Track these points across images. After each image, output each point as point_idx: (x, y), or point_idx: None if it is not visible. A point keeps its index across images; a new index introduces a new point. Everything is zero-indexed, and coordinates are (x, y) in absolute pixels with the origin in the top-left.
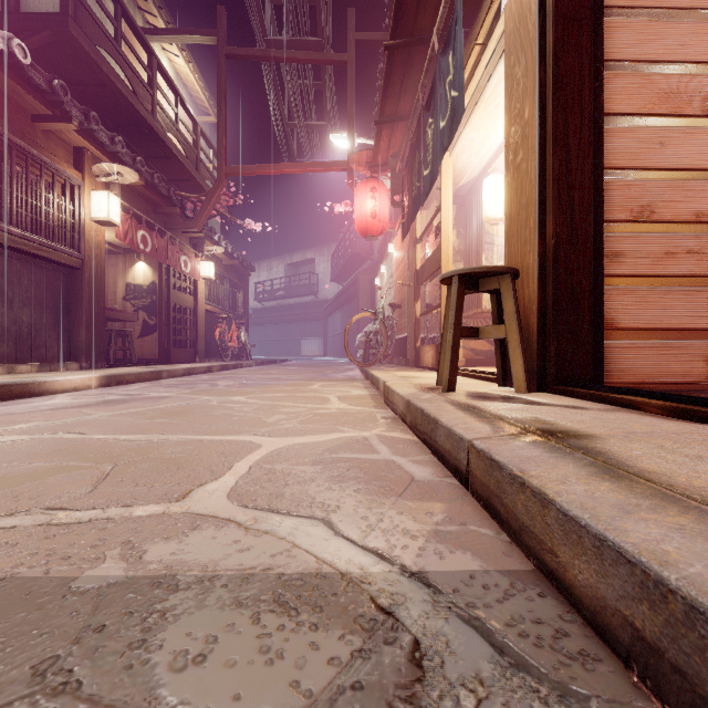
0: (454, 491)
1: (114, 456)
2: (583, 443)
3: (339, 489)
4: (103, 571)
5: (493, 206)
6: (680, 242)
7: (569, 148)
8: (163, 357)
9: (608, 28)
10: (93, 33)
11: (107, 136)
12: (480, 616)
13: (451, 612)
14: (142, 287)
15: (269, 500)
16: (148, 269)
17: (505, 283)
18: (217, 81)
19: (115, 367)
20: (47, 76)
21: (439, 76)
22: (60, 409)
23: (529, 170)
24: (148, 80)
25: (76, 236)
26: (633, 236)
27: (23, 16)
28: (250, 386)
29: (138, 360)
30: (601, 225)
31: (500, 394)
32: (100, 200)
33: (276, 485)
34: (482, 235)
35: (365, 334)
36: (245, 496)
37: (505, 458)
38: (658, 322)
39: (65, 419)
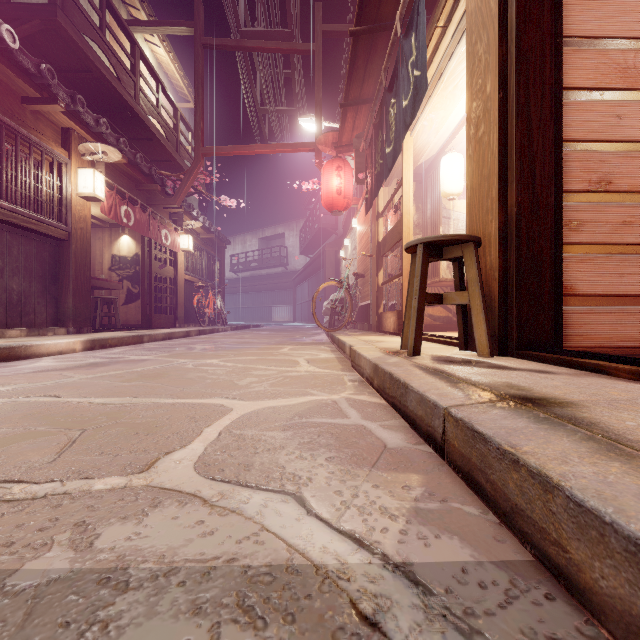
0: (429, 460)
1: (85, 420)
2: (568, 411)
3: (310, 458)
4: (46, 562)
5: (451, 182)
6: (637, 212)
7: (530, 120)
8: (145, 323)
9: (568, 5)
10: (79, 23)
11: (93, 118)
12: (483, 629)
13: (448, 622)
14: (126, 258)
15: (237, 471)
16: (132, 242)
17: (468, 251)
18: (195, 69)
19: (100, 332)
20: (35, 61)
21: (402, 58)
22: (42, 372)
23: (491, 143)
24: (131, 67)
25: (64, 210)
26: (591, 205)
27: (14, 6)
28: (224, 350)
29: (123, 325)
30: (561, 194)
31: (464, 358)
32: (85, 177)
33: (245, 453)
34: (440, 209)
35: (331, 302)
36: (212, 466)
37: (489, 429)
38: (615, 288)
39: (45, 382)
